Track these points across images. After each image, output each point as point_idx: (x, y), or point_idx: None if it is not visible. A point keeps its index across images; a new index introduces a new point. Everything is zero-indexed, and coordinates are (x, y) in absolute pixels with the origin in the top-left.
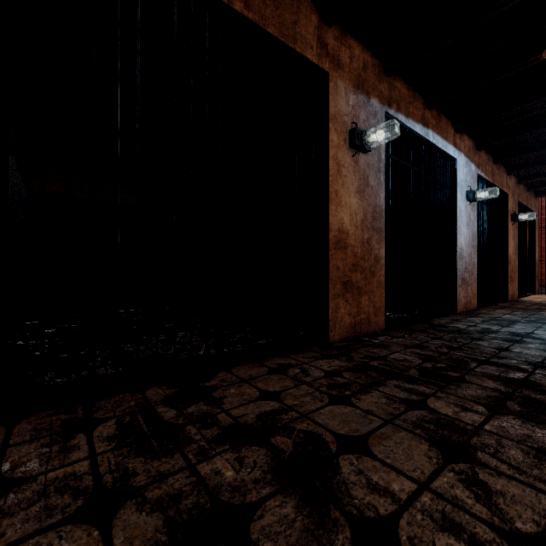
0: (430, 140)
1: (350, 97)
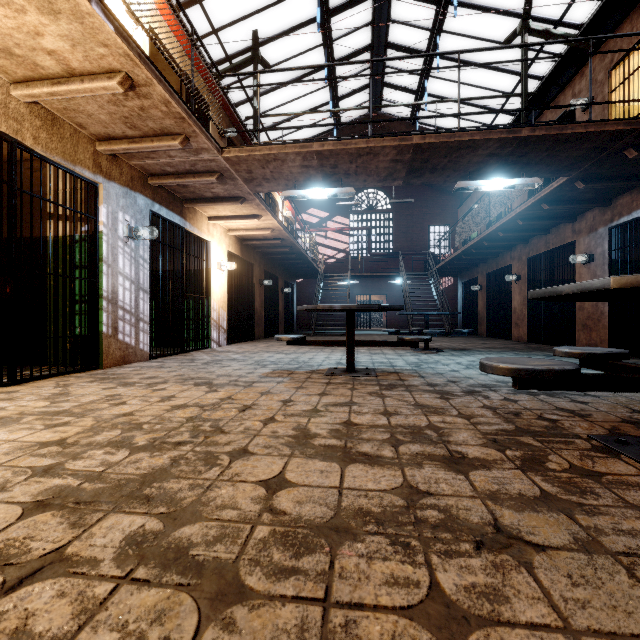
0: None
1: (585, 241)
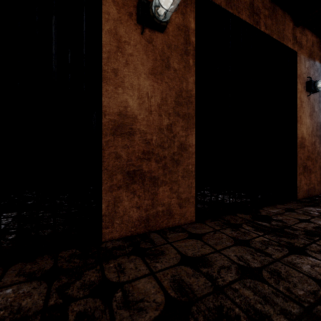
0: None
1: (306, 63)
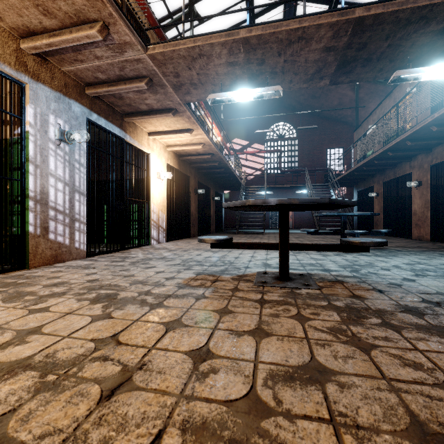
0: None
1: None
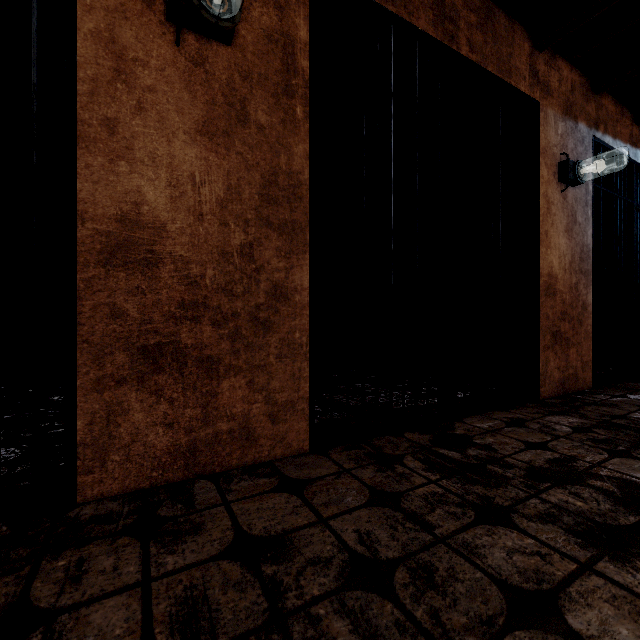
0: (638, 161)
1: (558, 125)
